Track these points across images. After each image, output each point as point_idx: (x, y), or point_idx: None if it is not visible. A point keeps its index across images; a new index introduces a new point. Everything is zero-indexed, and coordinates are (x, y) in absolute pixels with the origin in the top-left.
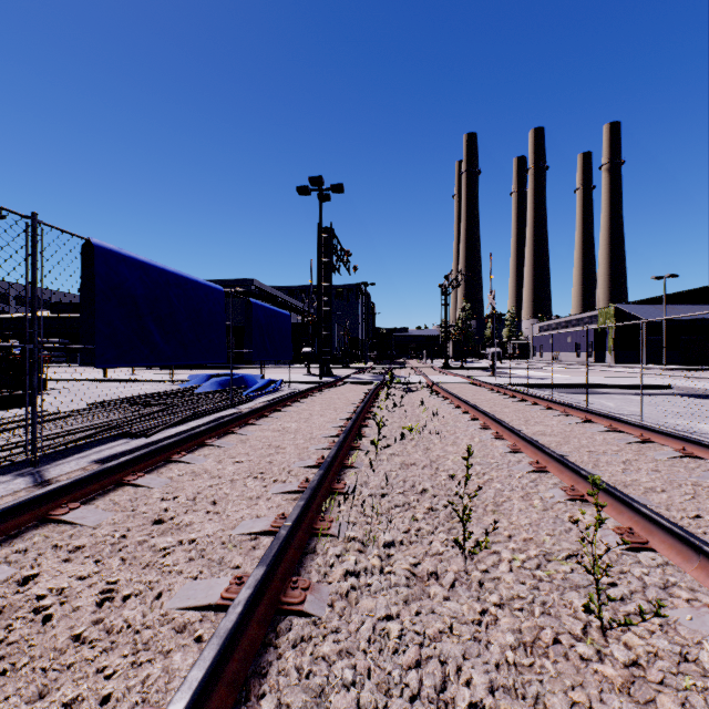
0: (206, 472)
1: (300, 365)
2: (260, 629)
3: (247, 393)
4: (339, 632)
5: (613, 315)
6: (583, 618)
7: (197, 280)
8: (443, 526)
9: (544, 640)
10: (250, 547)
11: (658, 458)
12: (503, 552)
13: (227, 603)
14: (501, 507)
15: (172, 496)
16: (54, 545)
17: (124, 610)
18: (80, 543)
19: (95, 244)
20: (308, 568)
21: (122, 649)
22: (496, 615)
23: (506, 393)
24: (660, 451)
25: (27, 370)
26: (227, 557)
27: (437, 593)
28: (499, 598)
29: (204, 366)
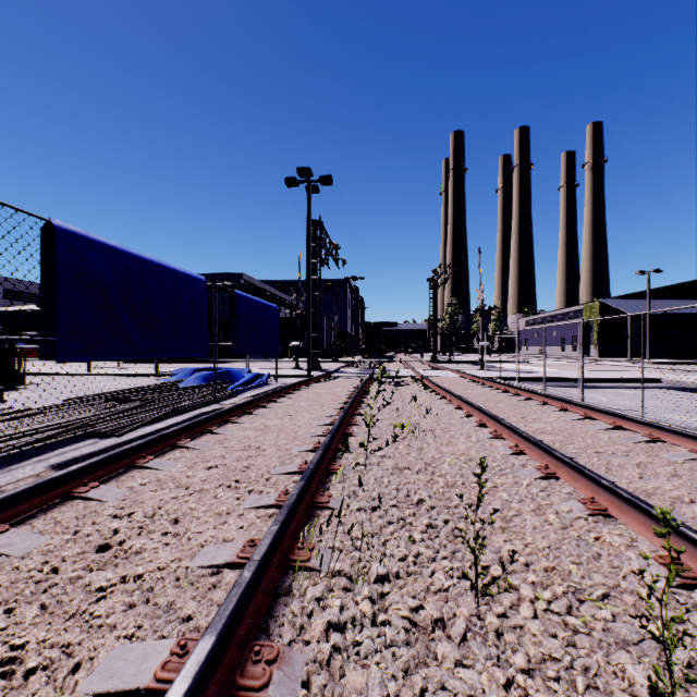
0: (173, 480)
1: (289, 358)
2: None
3: (232, 388)
4: None
5: (597, 309)
6: None
7: (176, 269)
8: (446, 550)
9: None
10: (209, 587)
11: (674, 460)
12: (522, 587)
13: (162, 687)
14: (511, 524)
15: (126, 513)
16: None
17: None
18: None
19: (57, 225)
20: (279, 621)
21: None
22: (526, 689)
23: (498, 388)
24: (675, 452)
25: None
26: (177, 603)
27: (446, 655)
28: (526, 660)
29: (192, 359)
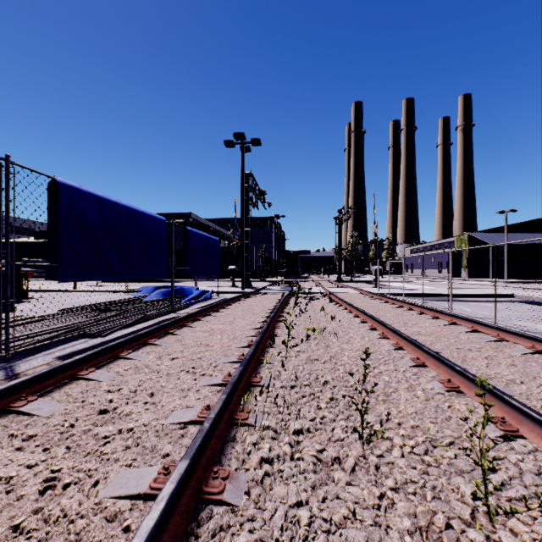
0: (147, 367)
1: (227, 279)
2: (183, 521)
3: (185, 301)
4: (254, 521)
5: (466, 240)
6: (470, 503)
7: (144, 212)
8: (343, 414)
9: (437, 525)
10: (179, 436)
11: (513, 354)
12: (395, 438)
13: (155, 492)
14: (390, 397)
15: (117, 389)
16: (10, 434)
17: (62, 499)
18: (33, 432)
19: (60, 181)
20: (228, 456)
21: (55, 541)
22: (393, 499)
23: (387, 301)
24: (514, 348)
25: (1, 283)
26: (159, 446)
27: (340, 478)
28: (394, 483)
29: (153, 279)
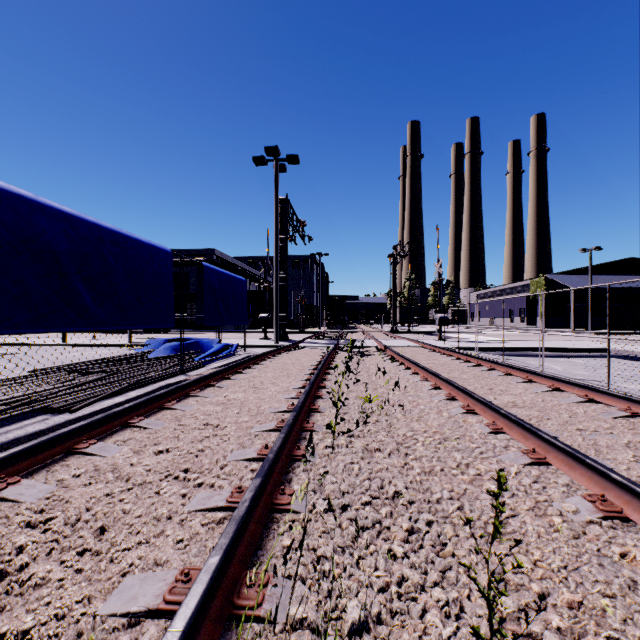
0: (112, 470)
1: (259, 329)
2: None
3: (199, 359)
4: None
5: (543, 284)
6: None
7: (139, 239)
8: (436, 571)
9: None
10: None
11: None
12: (546, 638)
13: None
14: (508, 529)
15: (42, 520)
16: None
17: None
18: None
19: None
20: None
21: None
22: None
23: (459, 358)
24: None
25: None
26: None
27: None
28: None
29: (167, 330)
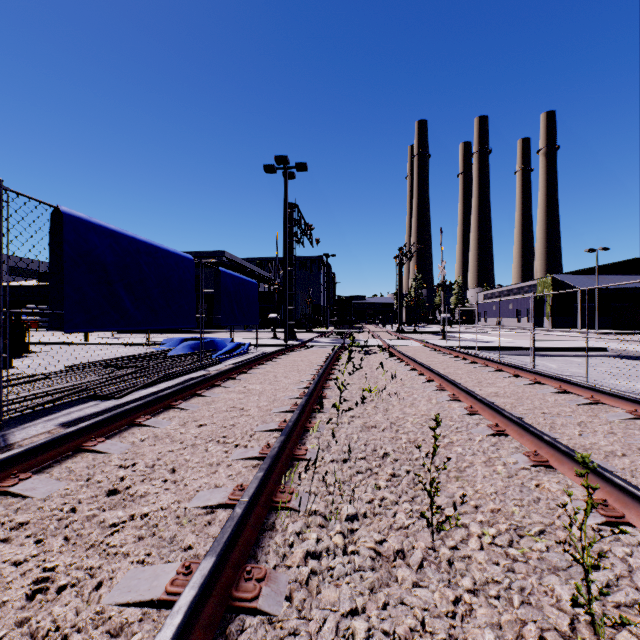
0: (168, 436)
1: (267, 329)
2: (206, 637)
3: (216, 356)
4: (297, 635)
5: (550, 284)
6: (568, 610)
7: (167, 249)
8: (407, 495)
9: (528, 639)
10: (205, 523)
11: (611, 419)
12: (471, 525)
13: (171, 598)
14: (464, 474)
15: (130, 463)
16: None
17: (55, 607)
18: (24, 519)
19: (64, 212)
20: (265, 550)
21: None
22: (471, 604)
23: (458, 356)
24: (612, 413)
25: None
26: (179, 536)
27: (405, 577)
28: (472, 583)
29: (179, 330)
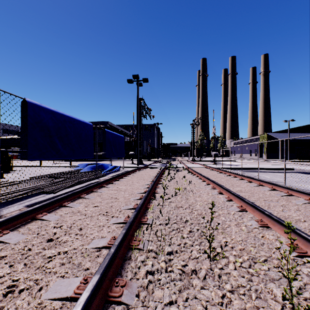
0: (79, 212)
1: (129, 159)
2: None
3: (104, 172)
4: None
5: (266, 137)
6: (280, 301)
7: (79, 120)
8: (197, 241)
9: None
10: (96, 256)
11: (298, 203)
12: (230, 257)
13: (77, 296)
14: (226, 230)
15: (59, 225)
16: None
17: (17, 301)
18: (4, 254)
19: (28, 101)
20: (126, 270)
21: None
22: (230, 298)
23: (221, 172)
24: (298, 200)
25: None
26: (82, 263)
27: (197, 284)
28: (231, 287)
29: (86, 160)
